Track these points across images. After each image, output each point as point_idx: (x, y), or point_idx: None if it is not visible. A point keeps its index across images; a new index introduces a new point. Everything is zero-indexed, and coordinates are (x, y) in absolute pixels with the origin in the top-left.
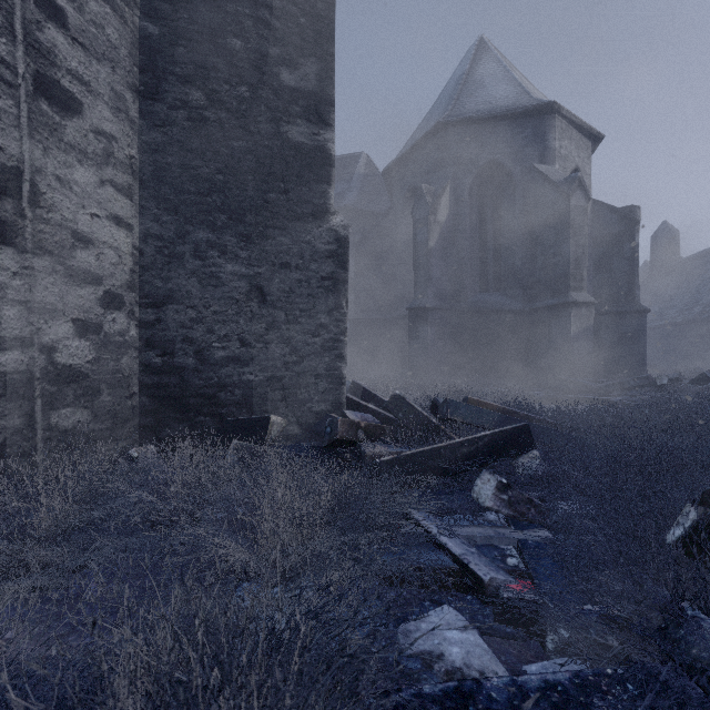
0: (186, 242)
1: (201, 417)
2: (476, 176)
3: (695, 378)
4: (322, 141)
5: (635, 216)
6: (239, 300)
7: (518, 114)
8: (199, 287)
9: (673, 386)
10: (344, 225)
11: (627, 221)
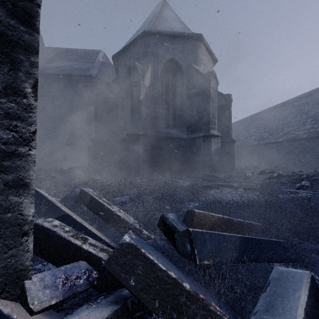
0: None
1: None
2: (164, 65)
3: (259, 172)
4: None
5: (230, 99)
6: None
7: (185, 37)
8: None
9: (253, 176)
10: None
11: (227, 100)
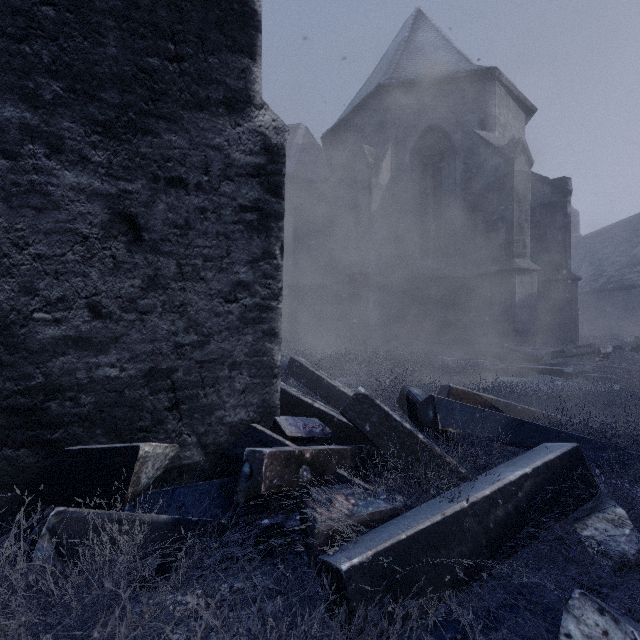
0: None
1: (8, 450)
2: (417, 141)
3: (636, 346)
4: None
5: (567, 187)
6: (88, 235)
7: (459, 79)
8: (3, 209)
9: (618, 355)
10: (277, 127)
11: (559, 192)
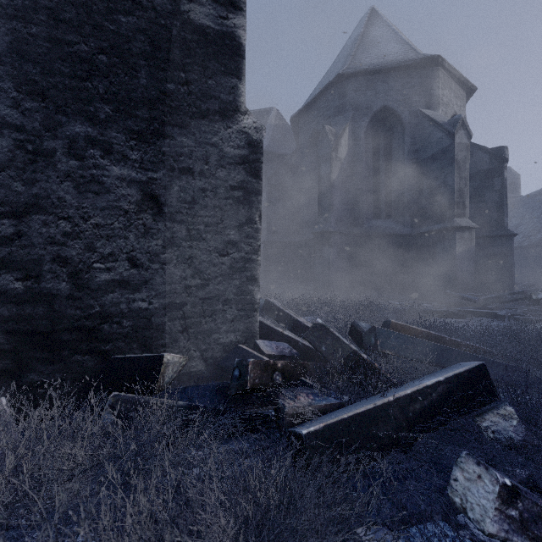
0: (58, 136)
1: (77, 356)
2: (371, 120)
3: None
4: (231, 26)
5: (503, 155)
6: (128, 210)
7: (407, 66)
8: (75, 194)
9: None
10: (257, 127)
11: (497, 159)
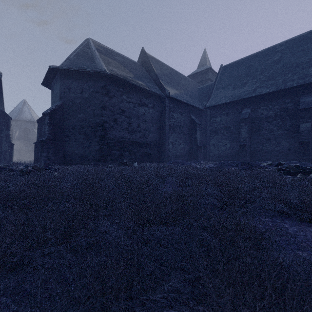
0: None
1: None
2: (23, 129)
3: None
4: None
5: None
6: None
7: (31, 122)
8: None
9: None
10: None
11: None
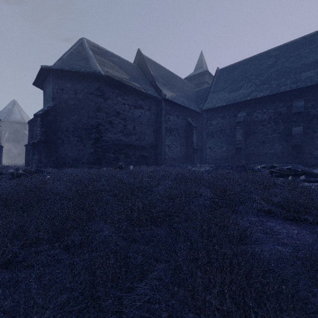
0: None
1: None
2: (13, 130)
3: None
4: None
5: None
6: None
7: (21, 123)
8: None
9: None
10: None
11: None
